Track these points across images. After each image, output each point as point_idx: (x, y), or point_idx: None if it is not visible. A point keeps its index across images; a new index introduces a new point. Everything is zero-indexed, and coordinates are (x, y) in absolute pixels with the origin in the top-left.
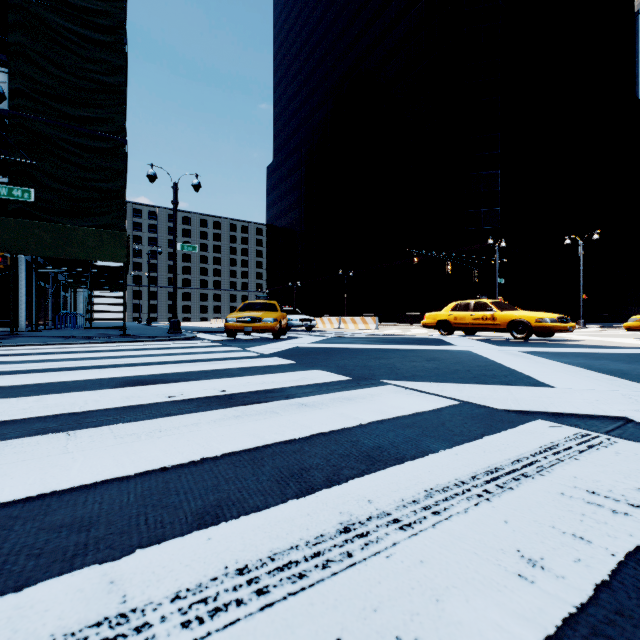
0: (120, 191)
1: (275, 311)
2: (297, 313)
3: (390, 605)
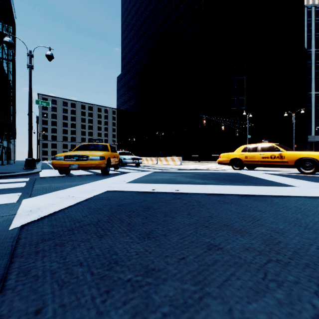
0: None
1: (106, 151)
2: (130, 154)
3: None
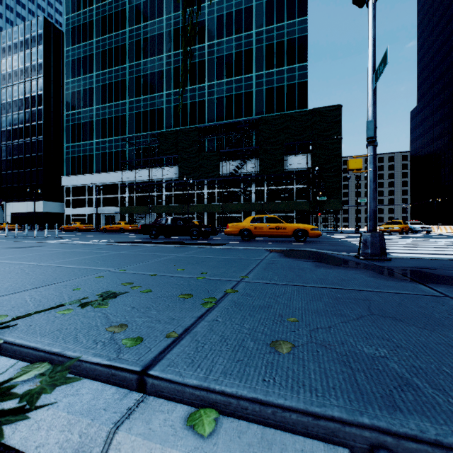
0: (340, 187)
1: (400, 224)
2: (420, 224)
3: (390, 239)
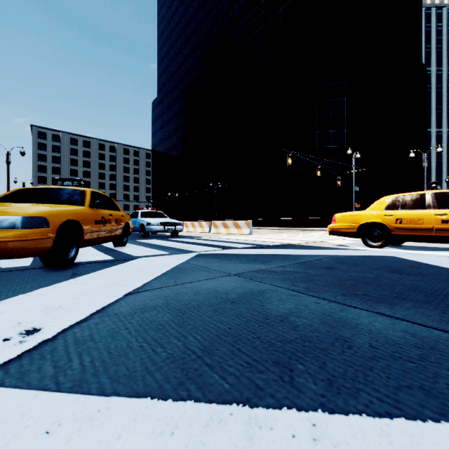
0: None
1: (75, 204)
2: (161, 216)
3: None
